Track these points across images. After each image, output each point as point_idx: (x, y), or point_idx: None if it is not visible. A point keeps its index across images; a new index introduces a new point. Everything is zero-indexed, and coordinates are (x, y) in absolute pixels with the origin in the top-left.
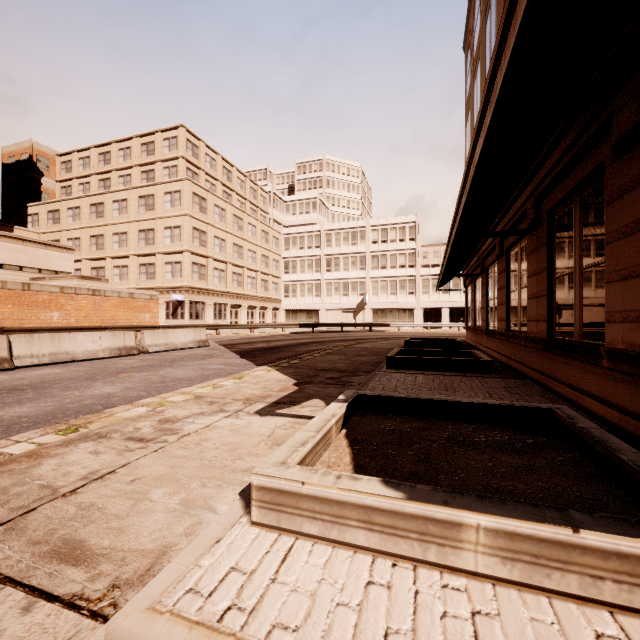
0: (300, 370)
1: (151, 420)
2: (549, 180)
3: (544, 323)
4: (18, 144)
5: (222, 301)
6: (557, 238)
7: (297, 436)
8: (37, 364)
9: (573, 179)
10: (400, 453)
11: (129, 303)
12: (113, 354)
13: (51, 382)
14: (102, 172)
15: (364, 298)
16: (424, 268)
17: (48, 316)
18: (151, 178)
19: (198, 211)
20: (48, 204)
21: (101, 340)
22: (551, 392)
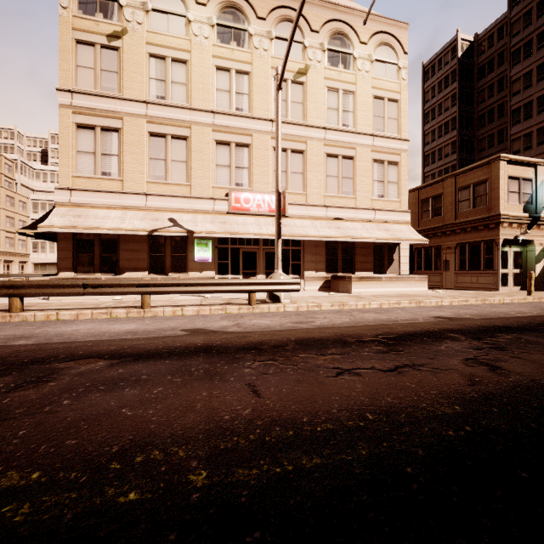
0: None
1: None
2: None
3: None
4: None
5: None
6: None
7: None
8: None
9: None
10: None
11: None
12: None
13: None
14: None
15: None
16: None
17: None
18: None
19: None
20: None
21: None
22: None
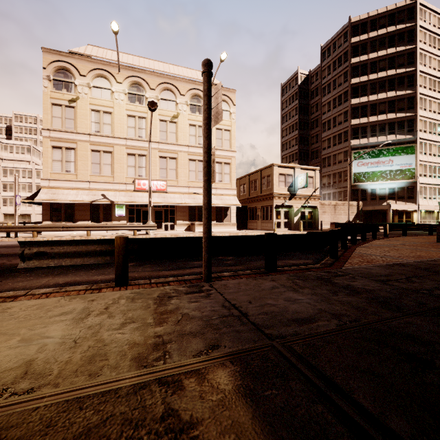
0: None
1: None
2: None
3: None
4: None
5: None
6: None
7: None
8: None
9: None
10: None
11: None
12: None
13: None
14: None
15: None
16: None
17: None
18: None
19: None
20: None
21: None
22: None
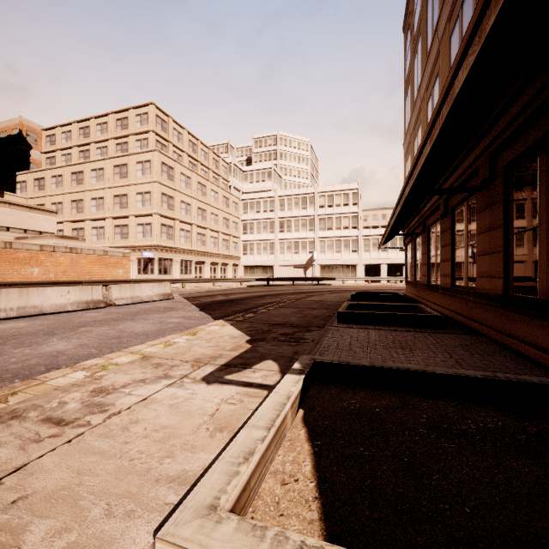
0: (254, 325)
1: (83, 390)
2: (508, 133)
3: (499, 280)
4: (10, 121)
5: (188, 258)
6: (515, 193)
7: (240, 439)
8: (4, 318)
9: (540, 128)
10: (375, 454)
11: (104, 260)
12: (81, 307)
13: (8, 337)
14: (82, 144)
15: (313, 255)
16: (365, 229)
17: (29, 271)
18: (125, 149)
19: (166, 178)
20: (34, 173)
21: (69, 294)
22: (511, 351)
